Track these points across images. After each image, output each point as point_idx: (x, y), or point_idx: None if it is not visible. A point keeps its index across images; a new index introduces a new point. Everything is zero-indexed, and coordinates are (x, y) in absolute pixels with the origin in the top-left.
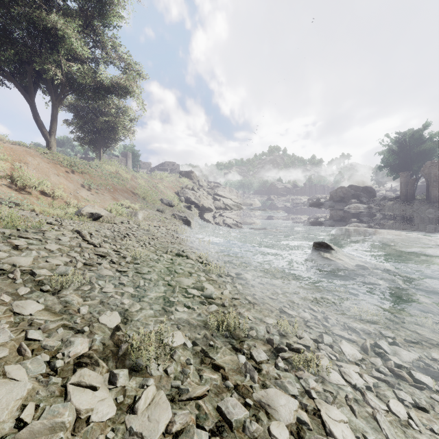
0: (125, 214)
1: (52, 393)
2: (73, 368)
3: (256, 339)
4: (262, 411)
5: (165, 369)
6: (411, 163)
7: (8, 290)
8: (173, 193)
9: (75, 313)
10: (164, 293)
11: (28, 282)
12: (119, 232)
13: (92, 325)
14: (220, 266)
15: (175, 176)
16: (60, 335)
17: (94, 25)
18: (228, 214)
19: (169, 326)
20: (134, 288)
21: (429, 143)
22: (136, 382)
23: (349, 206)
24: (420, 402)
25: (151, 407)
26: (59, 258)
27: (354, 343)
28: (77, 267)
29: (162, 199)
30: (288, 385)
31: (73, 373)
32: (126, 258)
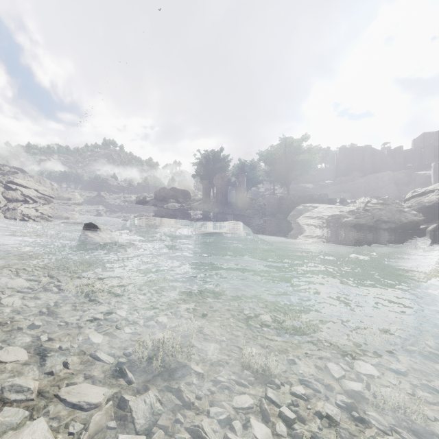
0: None
1: None
2: None
3: None
4: None
5: None
6: (213, 175)
7: None
8: None
9: None
10: None
11: None
12: None
13: None
14: None
15: None
16: None
17: None
18: (29, 208)
19: None
20: None
21: (223, 162)
22: None
23: (168, 205)
24: (36, 294)
25: None
26: None
27: (34, 280)
28: None
29: None
30: None
31: None
32: None
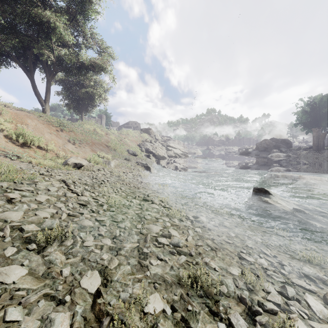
0: (101, 163)
1: None
2: None
3: (228, 296)
4: None
5: None
6: (320, 121)
7: None
8: (136, 145)
9: (58, 276)
10: (138, 243)
11: (16, 239)
12: (97, 179)
13: (73, 291)
14: (179, 210)
15: (137, 132)
16: (41, 309)
17: (77, 19)
18: (177, 161)
19: (147, 286)
20: (111, 239)
21: None
22: None
23: (272, 155)
24: None
25: None
26: (46, 210)
27: (316, 296)
28: (61, 218)
29: (128, 150)
30: None
31: None
32: (103, 206)
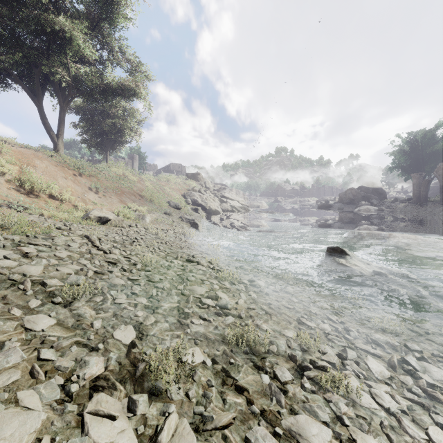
0: (133, 217)
1: (68, 423)
2: (89, 393)
3: (277, 355)
4: (293, 442)
5: (186, 392)
6: (423, 164)
7: (19, 303)
8: (179, 196)
9: (88, 328)
10: (178, 304)
11: (39, 293)
12: (128, 236)
13: (106, 341)
14: (232, 272)
15: (181, 178)
16: (74, 353)
17: (101, 27)
18: (235, 216)
19: (186, 342)
20: (147, 298)
21: (442, 143)
22: (156, 408)
23: (359, 208)
24: None
25: (175, 440)
26: (69, 267)
27: (380, 359)
28: (88, 275)
29: (169, 202)
30: (318, 410)
31: (89, 399)
32: (137, 265)
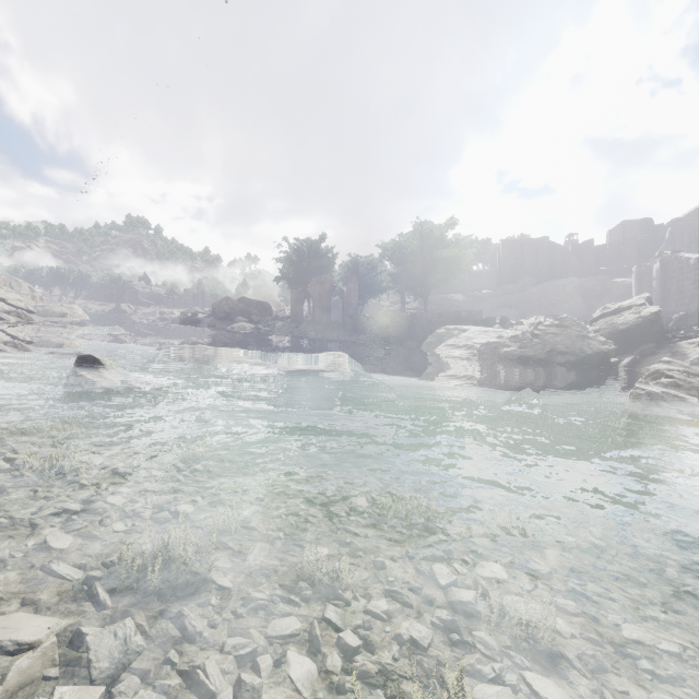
0: None
1: None
2: None
3: None
4: None
5: None
6: (309, 279)
7: None
8: None
9: None
10: None
11: None
12: None
13: None
14: None
15: None
16: None
17: None
18: None
19: None
20: None
21: (324, 258)
22: None
23: (233, 326)
24: None
25: None
26: None
27: None
28: None
29: None
30: None
31: None
32: None
